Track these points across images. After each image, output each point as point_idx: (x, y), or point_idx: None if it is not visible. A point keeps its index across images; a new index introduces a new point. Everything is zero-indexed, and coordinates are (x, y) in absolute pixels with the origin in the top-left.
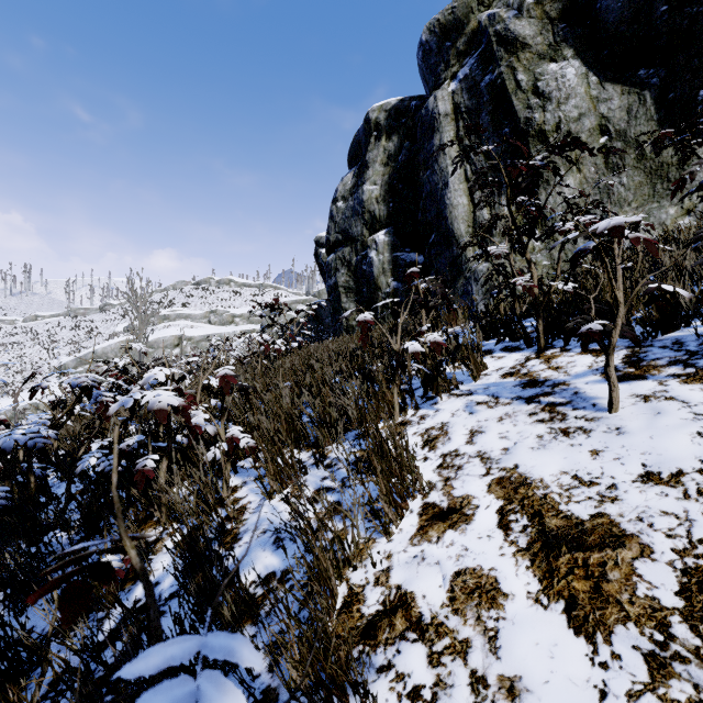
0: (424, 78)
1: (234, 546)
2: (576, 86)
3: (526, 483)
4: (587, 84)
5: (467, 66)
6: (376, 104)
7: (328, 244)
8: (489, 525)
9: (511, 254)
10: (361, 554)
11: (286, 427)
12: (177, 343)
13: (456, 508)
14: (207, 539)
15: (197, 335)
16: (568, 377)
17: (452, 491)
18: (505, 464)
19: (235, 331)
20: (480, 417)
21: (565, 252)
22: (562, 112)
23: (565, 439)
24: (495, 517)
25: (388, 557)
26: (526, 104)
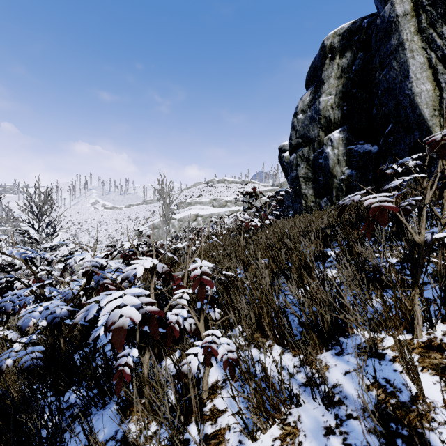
0: None
1: None
2: None
3: None
4: None
5: None
6: (330, 33)
7: (291, 147)
8: None
9: None
10: None
11: (268, 320)
12: (195, 218)
13: None
14: None
15: (205, 214)
16: None
17: None
18: None
19: (227, 211)
20: None
21: None
22: None
23: None
24: None
25: None
26: None
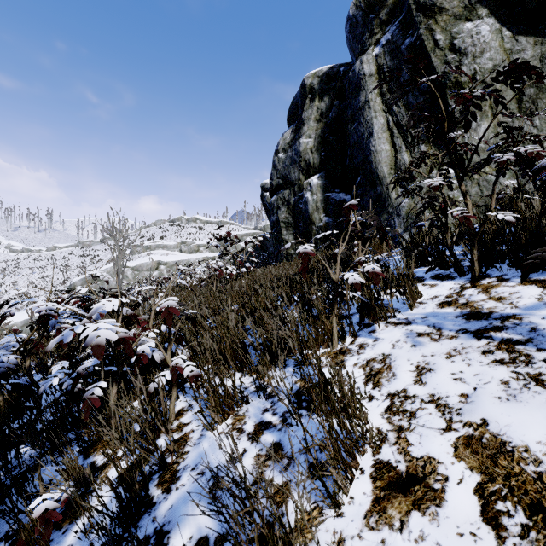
0: (351, 47)
1: (171, 487)
2: (490, 40)
3: (506, 451)
4: (500, 38)
5: (389, 32)
6: (310, 72)
7: (271, 187)
8: (469, 514)
9: (443, 187)
10: (306, 530)
11: (230, 352)
12: (156, 267)
13: (418, 475)
14: (144, 479)
15: (171, 261)
16: (517, 309)
17: (408, 448)
18: (469, 416)
19: (200, 257)
20: (425, 351)
21: (480, 188)
22: (478, 65)
23: (540, 390)
24: (476, 502)
25: (339, 543)
26: (444, 60)
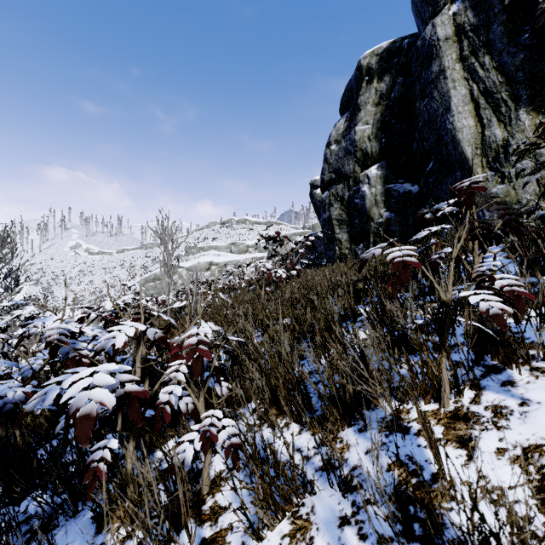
0: (417, 14)
1: None
2: None
3: None
4: None
5: None
6: (367, 51)
7: (323, 183)
8: None
9: None
10: None
11: (284, 394)
12: (208, 267)
13: None
14: None
15: (221, 261)
16: None
17: None
18: None
19: (249, 258)
20: None
21: None
22: None
23: None
24: None
25: None
26: None
